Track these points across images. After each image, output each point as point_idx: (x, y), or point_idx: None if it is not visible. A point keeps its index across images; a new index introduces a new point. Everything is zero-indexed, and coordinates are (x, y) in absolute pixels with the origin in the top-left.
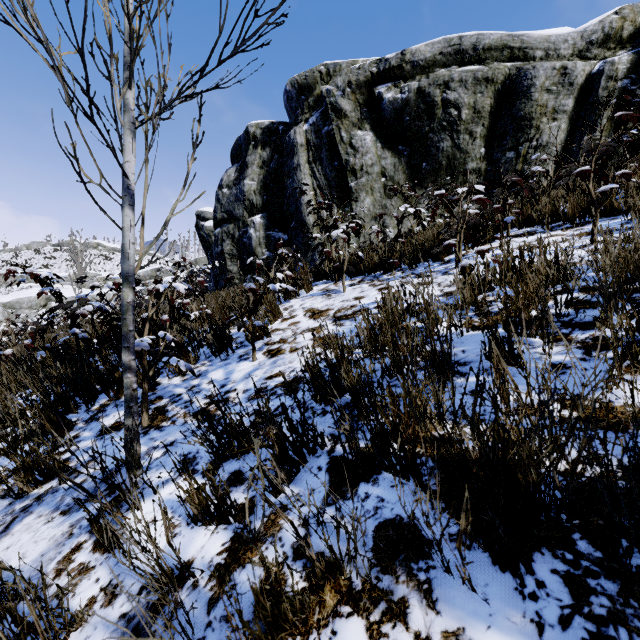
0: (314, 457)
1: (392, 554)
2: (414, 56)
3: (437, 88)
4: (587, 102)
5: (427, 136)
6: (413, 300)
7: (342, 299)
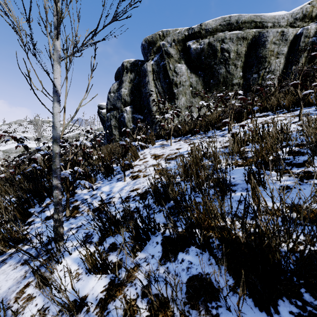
0: (154, 236)
1: (197, 297)
2: (206, 26)
3: (218, 42)
4: (294, 49)
5: (213, 66)
6: (206, 150)
7: (170, 149)
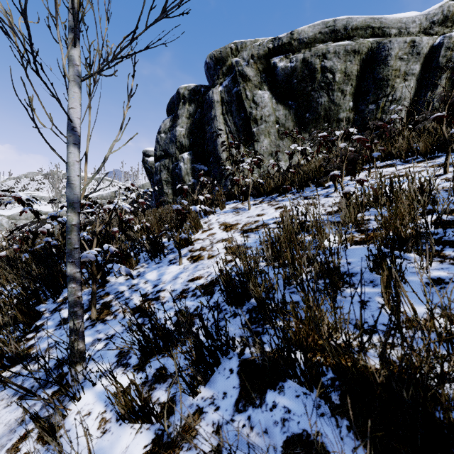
0: (226, 358)
1: None
2: (300, 35)
3: (317, 58)
4: (430, 67)
5: (310, 94)
6: (304, 218)
7: (248, 215)
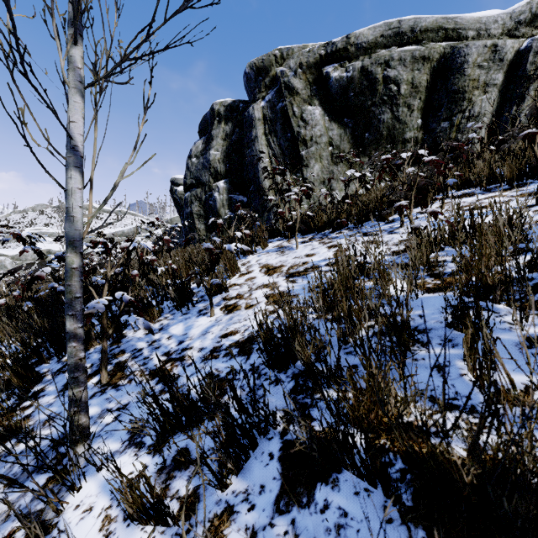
0: (265, 439)
1: None
2: (358, 39)
3: (378, 66)
4: (516, 76)
5: (369, 109)
6: (363, 259)
7: (294, 256)
